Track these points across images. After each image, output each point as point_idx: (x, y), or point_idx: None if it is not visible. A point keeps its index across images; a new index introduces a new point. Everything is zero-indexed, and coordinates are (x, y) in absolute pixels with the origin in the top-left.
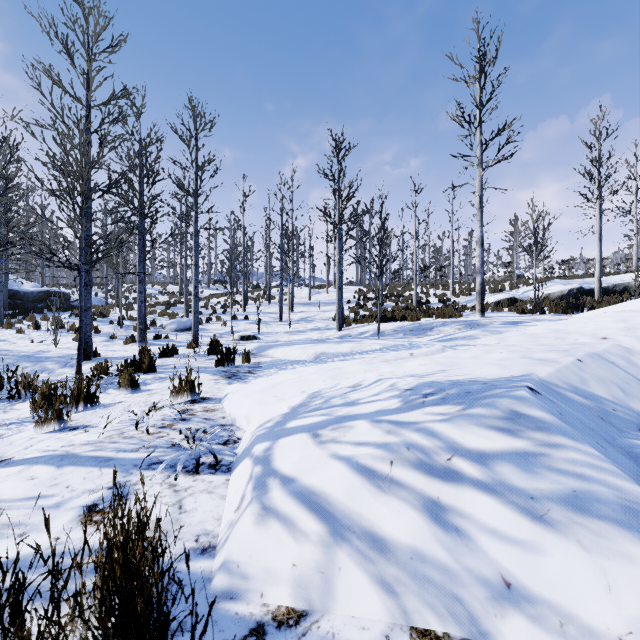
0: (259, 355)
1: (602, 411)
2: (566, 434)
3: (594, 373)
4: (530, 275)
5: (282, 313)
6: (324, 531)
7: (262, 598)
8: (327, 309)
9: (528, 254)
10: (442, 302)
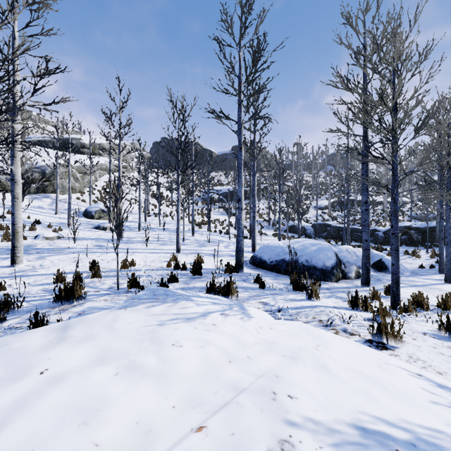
0: None
1: None
2: None
3: None
4: None
5: None
6: None
7: None
8: None
9: None
10: None
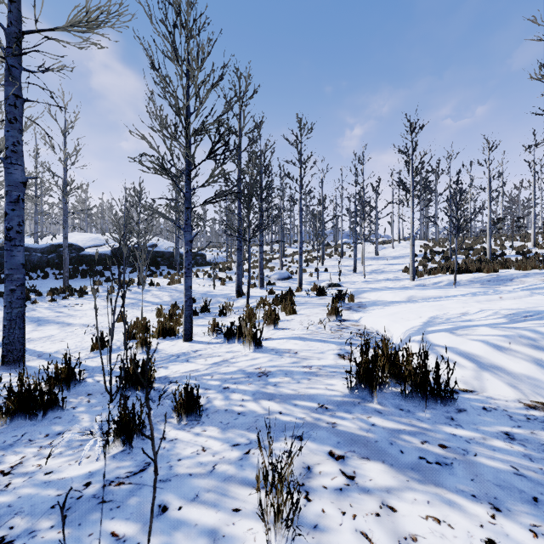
0: (356, 297)
1: None
2: None
3: None
4: None
5: (356, 266)
6: (475, 366)
7: (450, 385)
8: (394, 262)
9: None
10: (521, 254)
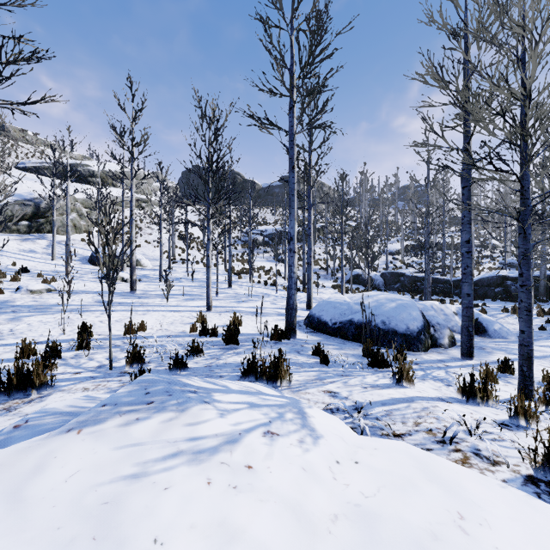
0: None
1: None
2: None
3: None
4: None
5: None
6: None
7: None
8: None
9: None
10: None
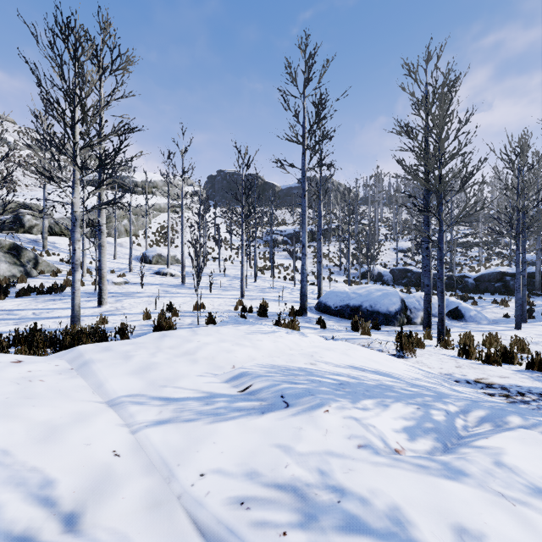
0: None
1: None
2: None
3: None
4: None
5: None
6: None
7: None
8: None
9: None
10: None
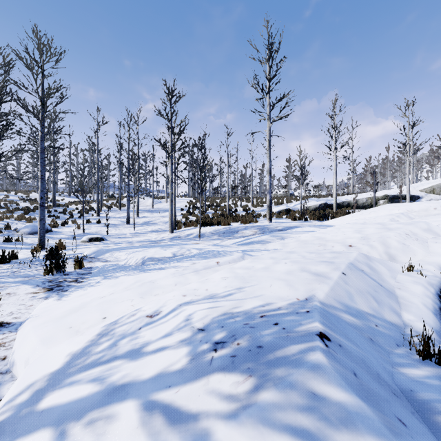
0: (95, 259)
1: (370, 330)
2: (374, 431)
3: (355, 285)
4: (297, 194)
5: (129, 218)
6: None
7: None
8: (165, 215)
9: (297, 181)
10: (245, 211)
